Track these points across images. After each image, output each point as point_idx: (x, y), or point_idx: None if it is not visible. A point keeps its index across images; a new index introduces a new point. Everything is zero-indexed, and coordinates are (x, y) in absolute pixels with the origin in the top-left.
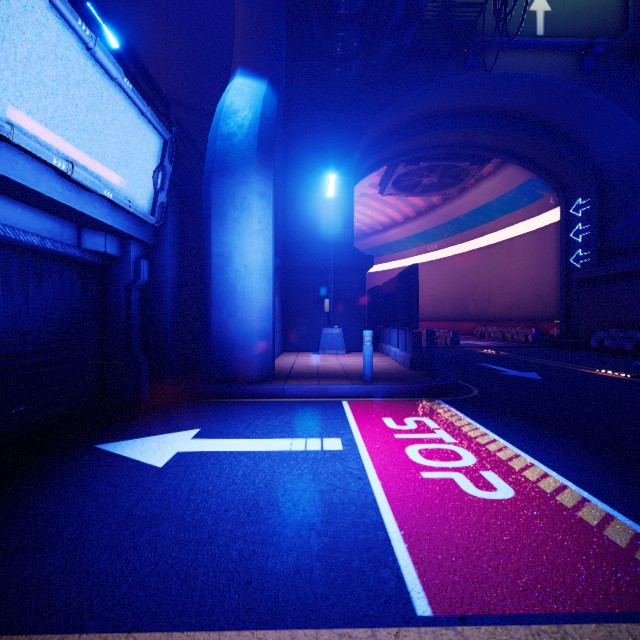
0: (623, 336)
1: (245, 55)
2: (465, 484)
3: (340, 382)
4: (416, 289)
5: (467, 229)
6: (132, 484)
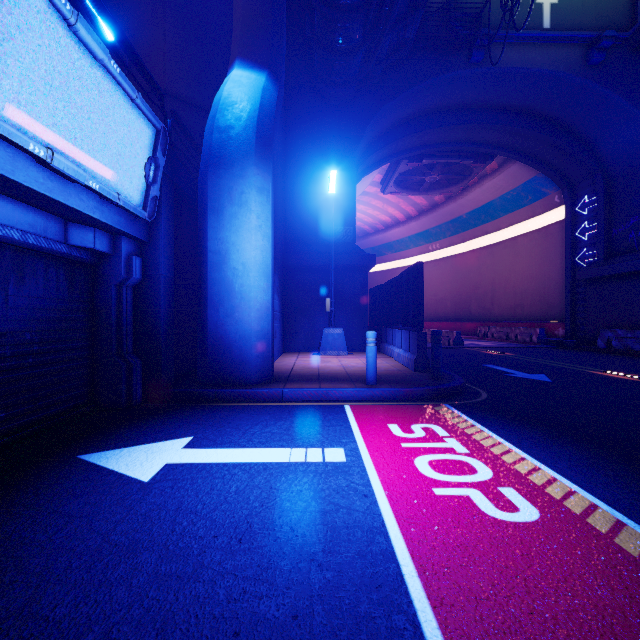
0: (631, 336)
1: (244, 47)
2: (483, 503)
3: (342, 385)
4: (421, 288)
5: (470, 228)
6: (113, 502)
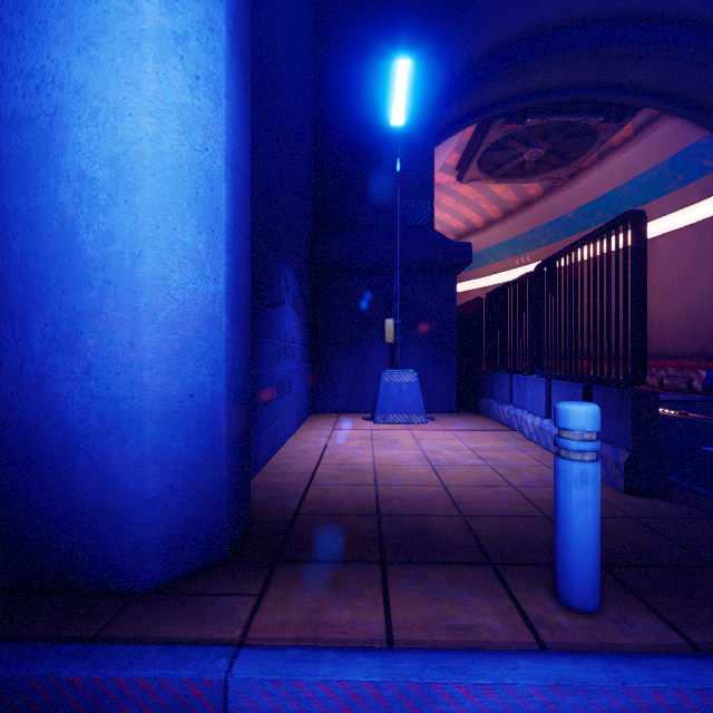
0: None
1: None
2: None
3: (472, 609)
4: (639, 277)
5: (577, 231)
6: None
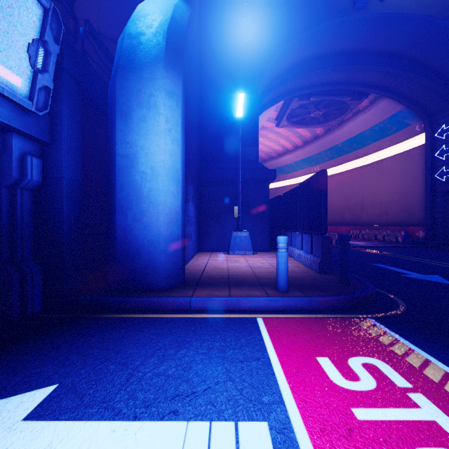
0: None
1: None
2: None
3: (253, 292)
4: (324, 194)
5: (343, 154)
6: None
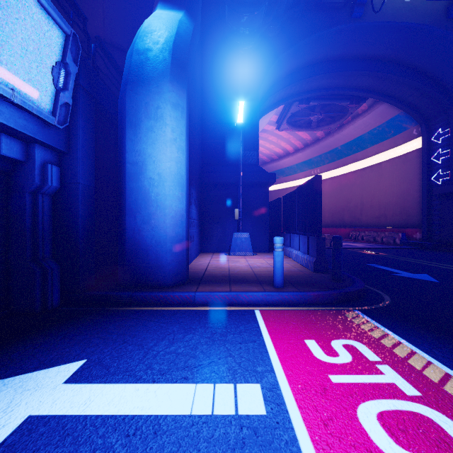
0: None
1: None
2: None
3: (251, 288)
4: (319, 198)
5: (343, 157)
6: None
